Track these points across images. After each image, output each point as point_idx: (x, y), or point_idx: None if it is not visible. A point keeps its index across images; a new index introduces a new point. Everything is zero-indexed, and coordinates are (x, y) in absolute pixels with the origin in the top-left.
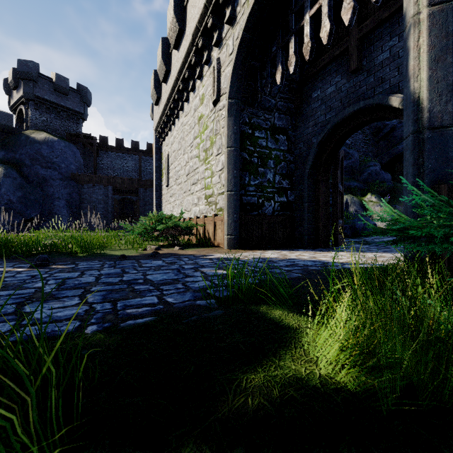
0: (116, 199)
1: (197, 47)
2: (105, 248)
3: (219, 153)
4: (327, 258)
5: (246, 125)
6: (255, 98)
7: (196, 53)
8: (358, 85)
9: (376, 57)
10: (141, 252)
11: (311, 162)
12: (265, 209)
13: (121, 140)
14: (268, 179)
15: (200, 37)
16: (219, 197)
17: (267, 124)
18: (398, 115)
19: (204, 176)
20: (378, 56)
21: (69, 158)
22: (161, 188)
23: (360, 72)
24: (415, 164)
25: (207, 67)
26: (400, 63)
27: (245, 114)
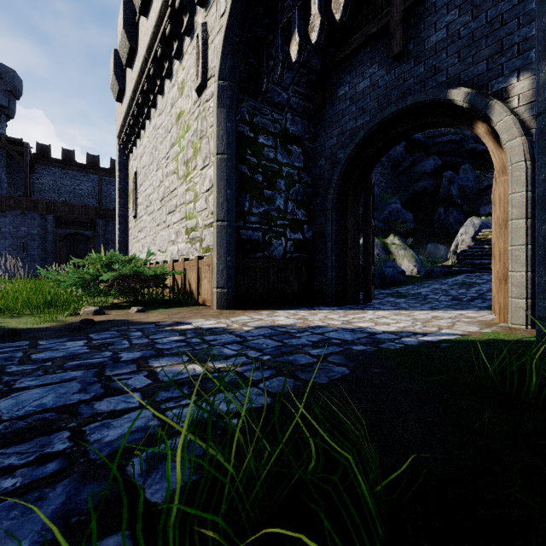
0: (60, 235)
1: (174, 9)
2: (2, 313)
3: (206, 165)
4: (368, 324)
5: (246, 125)
6: (258, 88)
7: (172, 18)
8: (402, 77)
9: (427, 38)
10: (65, 319)
11: (337, 184)
12: (273, 250)
13: (71, 152)
14: (278, 206)
15: None
16: (205, 231)
17: (276, 127)
18: (459, 119)
19: (185, 200)
20: (430, 37)
21: None
22: (127, 220)
23: (405, 59)
24: None
25: (188, 40)
26: (461, 45)
27: (245, 108)
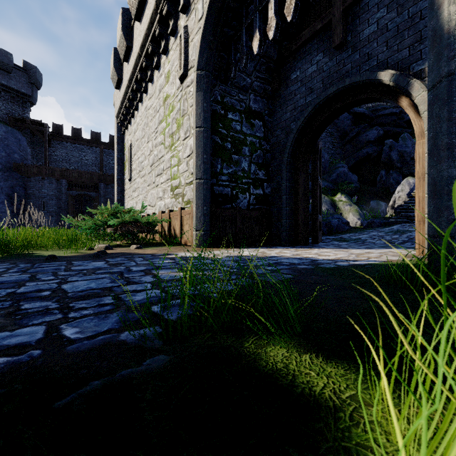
0: (71, 195)
1: (162, 15)
2: (38, 248)
3: (187, 136)
4: (313, 255)
5: (218, 104)
6: (228, 75)
7: (160, 23)
8: (342, 63)
9: (362, 31)
10: (85, 252)
11: (290, 150)
12: (239, 202)
13: (79, 130)
14: (243, 168)
15: (165, 1)
16: (186, 188)
17: (241, 105)
18: (387, 95)
19: (170, 165)
20: (364, 30)
21: (11, 146)
22: (123, 183)
23: (344, 49)
24: (451, 118)
25: (173, 39)
26: (389, 36)
27: (217, 91)
